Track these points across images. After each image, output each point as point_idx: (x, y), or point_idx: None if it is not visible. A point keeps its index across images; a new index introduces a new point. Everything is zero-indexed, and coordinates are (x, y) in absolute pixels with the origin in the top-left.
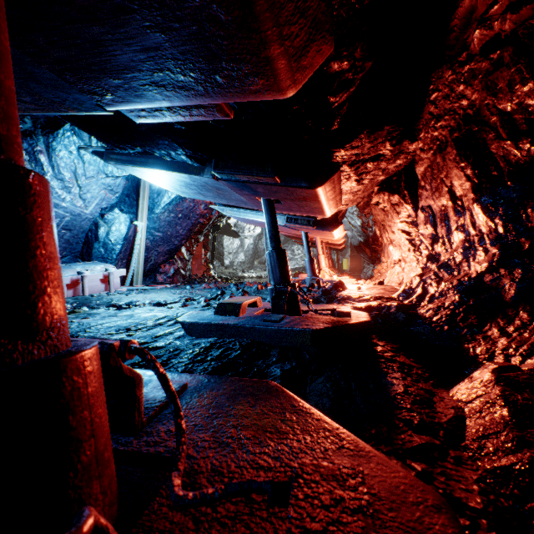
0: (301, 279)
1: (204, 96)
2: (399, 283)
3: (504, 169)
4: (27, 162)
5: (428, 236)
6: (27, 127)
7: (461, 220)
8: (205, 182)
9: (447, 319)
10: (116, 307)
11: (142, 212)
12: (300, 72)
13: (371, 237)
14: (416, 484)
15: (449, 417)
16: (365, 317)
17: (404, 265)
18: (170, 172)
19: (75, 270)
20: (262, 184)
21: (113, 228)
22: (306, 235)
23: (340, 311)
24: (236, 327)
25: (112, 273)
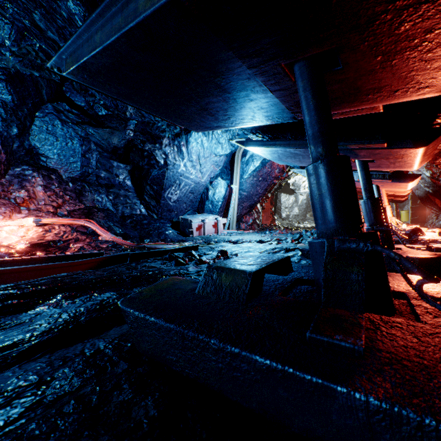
0: None
1: (373, 103)
2: None
3: None
4: (176, 152)
5: None
6: (177, 131)
7: None
8: None
9: None
10: (231, 242)
11: (235, 178)
12: None
13: None
14: None
15: None
16: None
17: None
18: (292, 148)
19: (199, 219)
20: (368, 149)
21: (217, 190)
22: (377, 188)
23: (438, 247)
24: None
25: (219, 221)
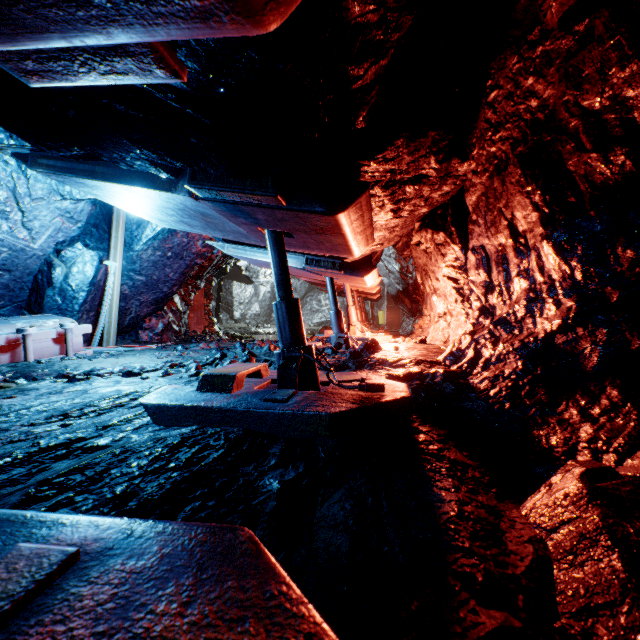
0: (327, 337)
1: (116, 22)
2: (444, 341)
3: (585, 194)
4: None
5: (480, 284)
6: None
7: (525, 263)
8: (183, 203)
9: (509, 394)
10: (68, 378)
11: (115, 248)
12: None
13: (411, 285)
14: None
15: (527, 562)
16: (404, 391)
17: (450, 320)
18: (128, 186)
19: (14, 327)
20: (261, 208)
21: (75, 269)
22: (332, 282)
23: (370, 384)
24: (223, 411)
25: (70, 330)
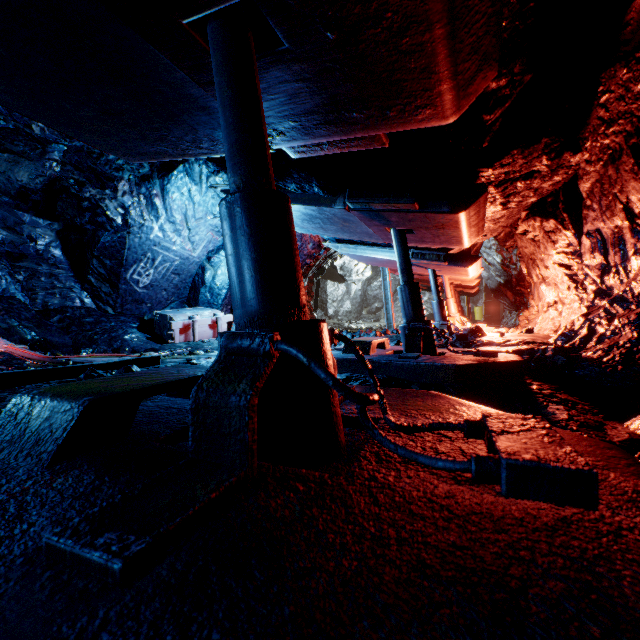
0: None
1: (368, 129)
2: (554, 330)
3: None
4: (144, 206)
5: (596, 267)
6: (145, 171)
7: None
8: (334, 214)
9: (622, 359)
10: None
11: None
12: (465, 99)
13: (515, 276)
14: (588, 439)
15: (622, 439)
16: (516, 358)
17: (561, 308)
18: (300, 205)
19: (186, 315)
20: (398, 212)
21: (219, 271)
22: (434, 273)
23: (484, 350)
24: (370, 362)
25: (220, 318)
